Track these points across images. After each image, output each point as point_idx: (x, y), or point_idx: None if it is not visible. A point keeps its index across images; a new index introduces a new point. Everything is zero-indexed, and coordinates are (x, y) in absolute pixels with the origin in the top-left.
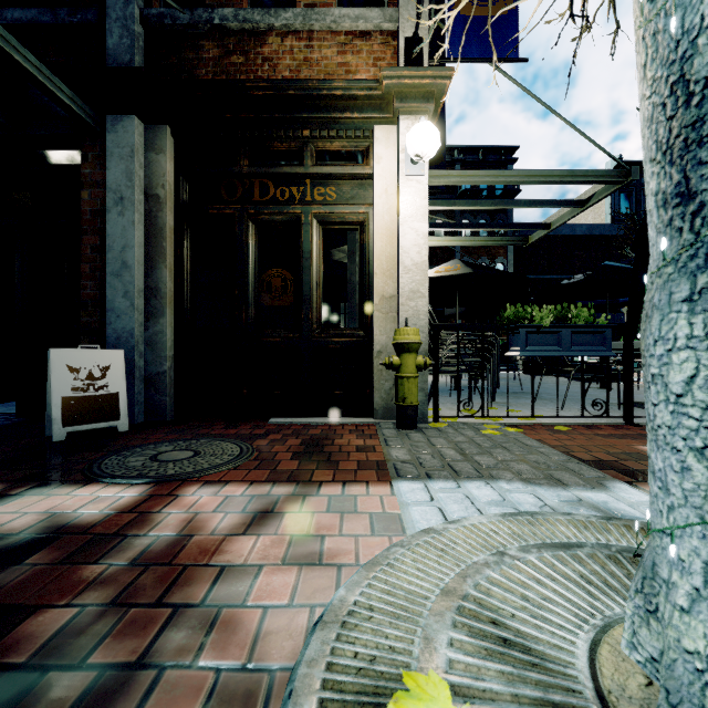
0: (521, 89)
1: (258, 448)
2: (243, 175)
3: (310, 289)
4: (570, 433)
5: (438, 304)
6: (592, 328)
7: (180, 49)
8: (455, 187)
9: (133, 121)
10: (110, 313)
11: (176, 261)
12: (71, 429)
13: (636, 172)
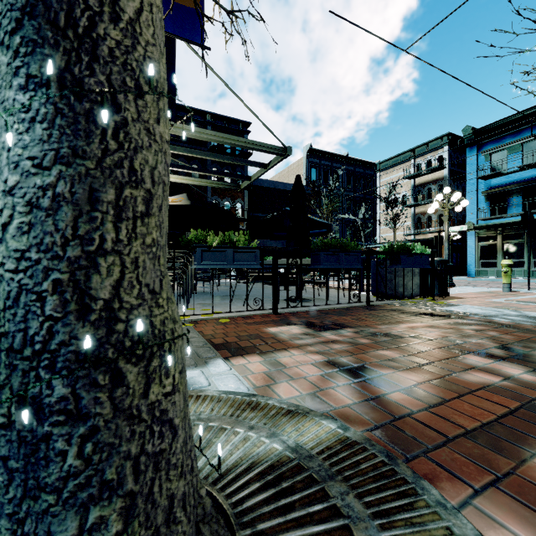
0: (212, 71)
1: None
2: None
3: None
4: (232, 323)
5: (176, 228)
6: (247, 249)
7: None
8: (207, 142)
9: None
10: None
11: None
12: None
13: (290, 150)
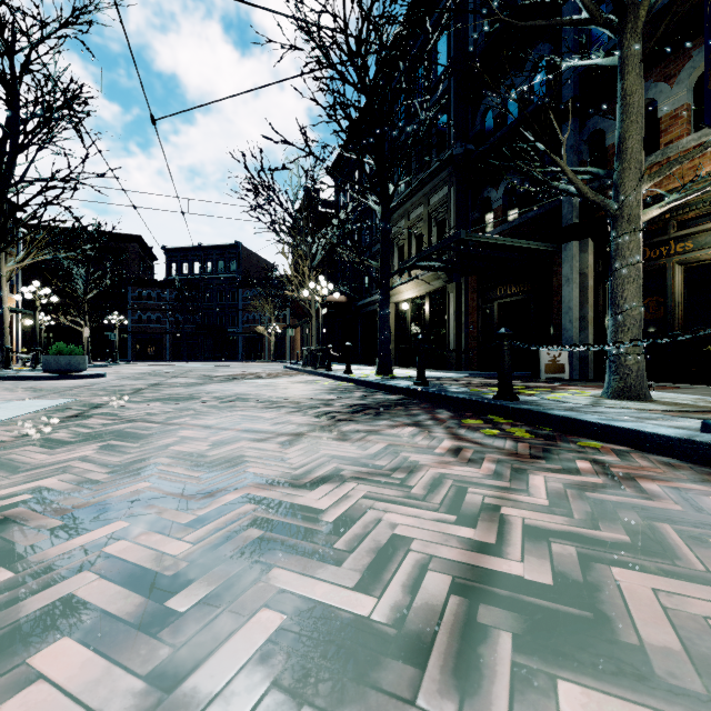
0: None
1: None
2: None
3: (671, 307)
4: None
5: None
6: None
7: None
8: None
9: (572, 243)
10: (563, 330)
11: (594, 302)
12: (547, 375)
13: None
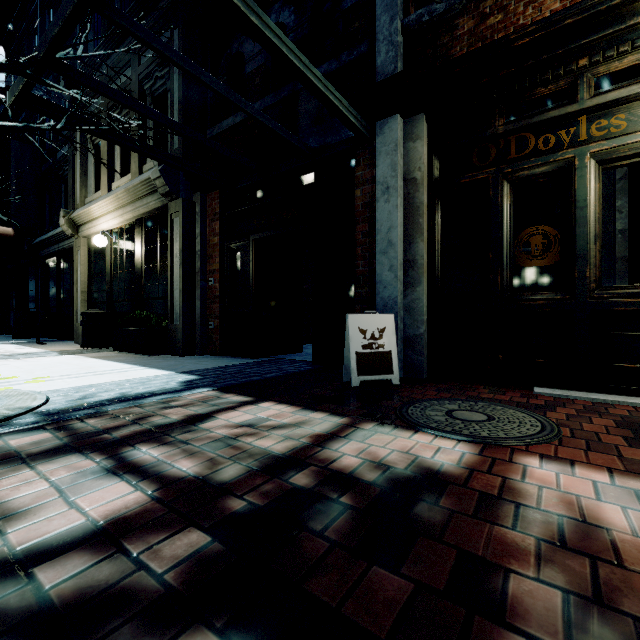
0: None
1: (555, 422)
2: (498, 136)
3: (586, 242)
4: None
5: None
6: None
7: (435, 38)
8: None
9: (396, 119)
10: (378, 285)
11: (429, 234)
12: (362, 378)
13: None
